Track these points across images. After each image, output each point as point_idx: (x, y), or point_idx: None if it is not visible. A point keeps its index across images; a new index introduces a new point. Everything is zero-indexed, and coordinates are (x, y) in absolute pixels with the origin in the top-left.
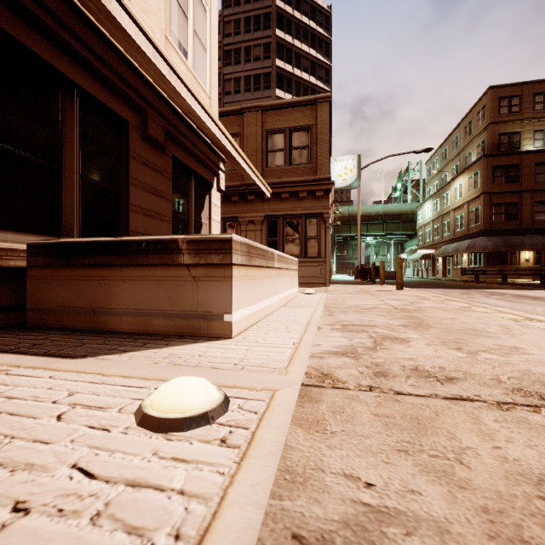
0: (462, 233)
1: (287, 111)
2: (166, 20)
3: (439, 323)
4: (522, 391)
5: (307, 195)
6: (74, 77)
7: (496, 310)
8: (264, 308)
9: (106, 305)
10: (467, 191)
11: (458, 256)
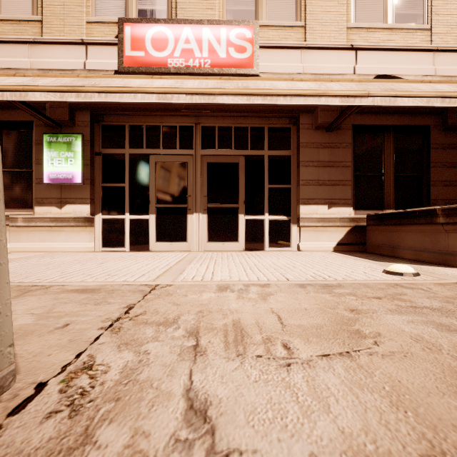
0: None
1: None
2: None
3: None
4: None
5: None
6: (390, 122)
7: None
8: None
9: (398, 244)
10: None
11: None
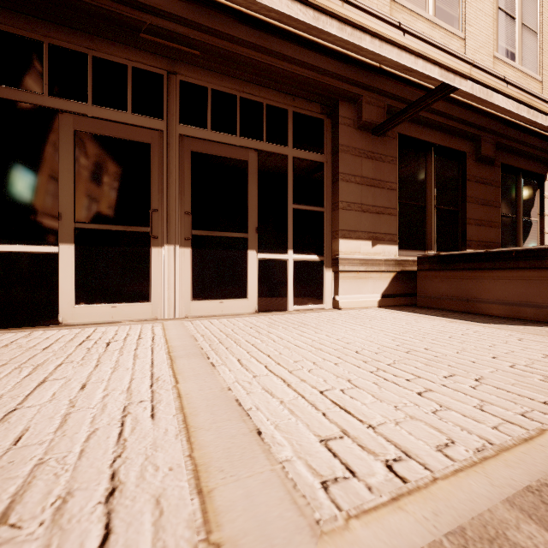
0: None
1: None
2: (493, 41)
3: None
4: None
5: None
6: (433, 140)
7: None
8: None
9: (478, 296)
10: None
11: None
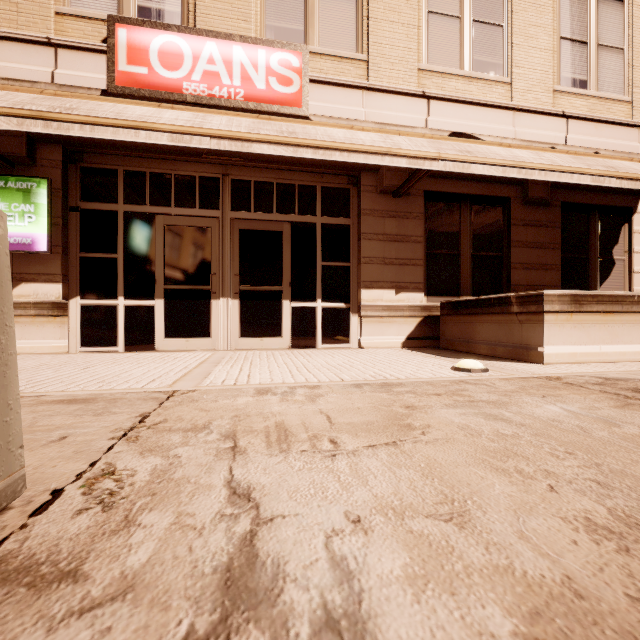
0: None
1: None
2: (553, 75)
3: None
4: None
5: None
6: (467, 191)
7: None
8: (617, 353)
9: (474, 337)
10: None
11: None
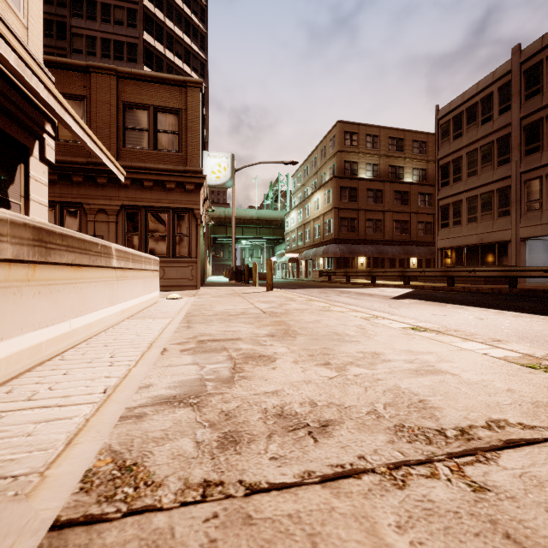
0: (319, 240)
1: (151, 86)
2: None
3: (306, 328)
4: (405, 429)
5: (176, 187)
6: None
7: (349, 309)
8: (86, 326)
9: None
10: (323, 205)
11: (316, 260)
